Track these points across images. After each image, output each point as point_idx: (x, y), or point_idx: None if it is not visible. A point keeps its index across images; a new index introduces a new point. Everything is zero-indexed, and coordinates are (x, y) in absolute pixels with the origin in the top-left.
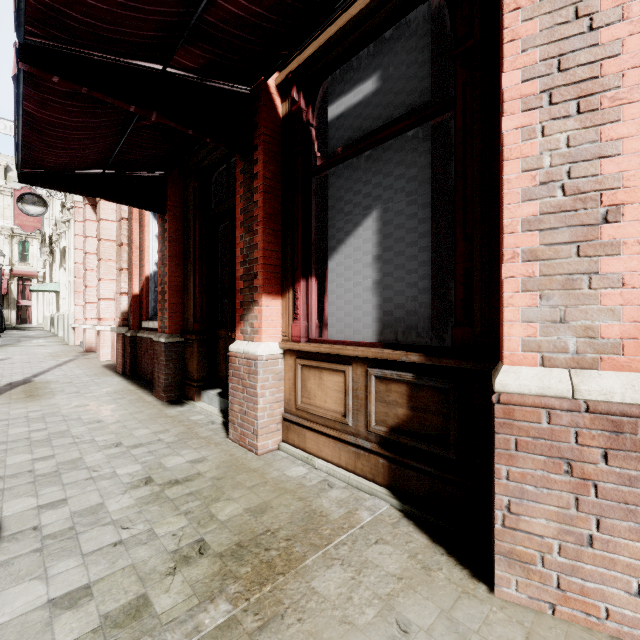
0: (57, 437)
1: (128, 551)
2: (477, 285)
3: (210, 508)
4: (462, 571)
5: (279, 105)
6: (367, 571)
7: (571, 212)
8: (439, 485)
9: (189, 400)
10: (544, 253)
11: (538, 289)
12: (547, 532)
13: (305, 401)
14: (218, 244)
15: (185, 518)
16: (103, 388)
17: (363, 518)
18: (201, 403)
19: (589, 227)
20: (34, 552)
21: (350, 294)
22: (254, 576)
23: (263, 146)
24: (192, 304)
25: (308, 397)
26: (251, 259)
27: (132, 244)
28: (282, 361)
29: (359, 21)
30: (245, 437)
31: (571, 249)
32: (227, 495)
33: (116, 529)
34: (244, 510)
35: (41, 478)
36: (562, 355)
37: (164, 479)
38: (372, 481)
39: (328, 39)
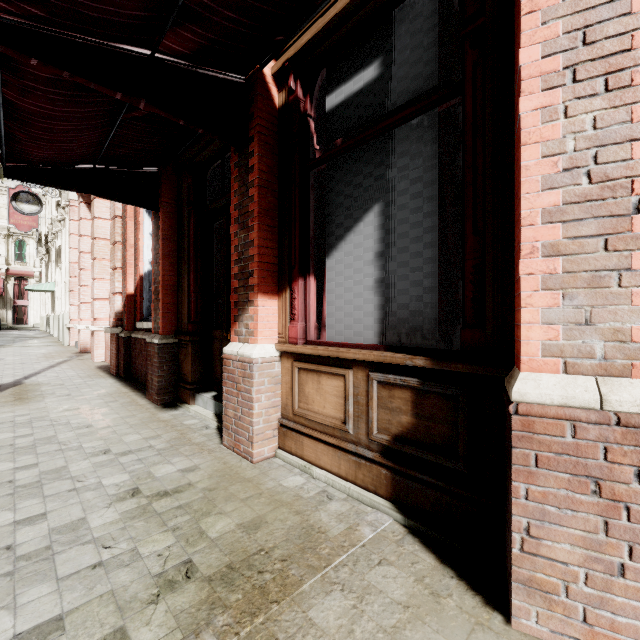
0: (43, 443)
1: (108, 575)
2: (489, 283)
3: (200, 523)
4: (474, 598)
5: (275, 95)
6: (370, 598)
7: (598, 201)
8: (447, 499)
9: (183, 403)
10: (567, 247)
11: (560, 287)
12: (572, 559)
13: (303, 406)
14: (213, 242)
15: (172, 535)
16: (95, 390)
17: (365, 535)
18: (195, 406)
19: (619, 218)
20: (4, 576)
21: (350, 293)
22: (245, 605)
23: (258, 138)
24: (186, 304)
25: (306, 402)
26: (246, 257)
27: (126, 242)
28: (279, 364)
29: (360, 3)
30: (240, 444)
31: (598, 243)
32: (219, 508)
33: (97, 548)
34: (236, 526)
35: (21, 489)
36: (588, 361)
37: (152, 490)
38: (374, 493)
39: (327, 23)
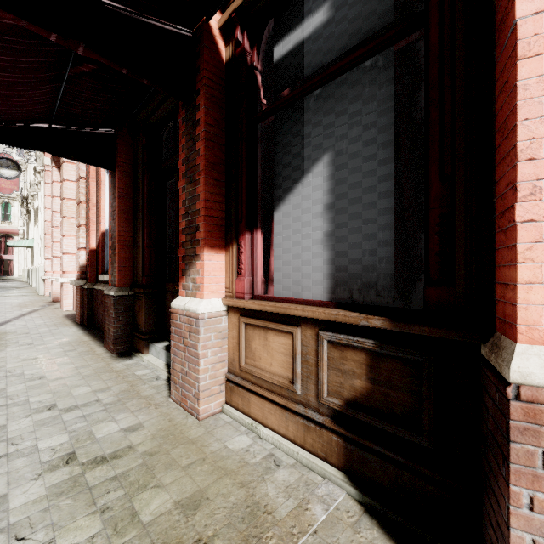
0: None
1: None
2: (460, 235)
3: (133, 501)
4: None
5: (222, 49)
6: None
7: None
8: (408, 478)
9: (138, 352)
10: None
11: None
12: None
13: (249, 362)
14: (167, 200)
15: (100, 519)
16: (57, 339)
17: (316, 516)
18: (149, 356)
19: None
20: None
21: (298, 247)
22: None
23: (205, 90)
24: (141, 258)
25: (252, 358)
26: (193, 211)
27: (89, 202)
28: (226, 318)
29: None
30: (186, 399)
31: None
32: (157, 480)
33: (8, 541)
34: (174, 504)
35: None
36: None
37: (89, 456)
38: (324, 460)
39: None
